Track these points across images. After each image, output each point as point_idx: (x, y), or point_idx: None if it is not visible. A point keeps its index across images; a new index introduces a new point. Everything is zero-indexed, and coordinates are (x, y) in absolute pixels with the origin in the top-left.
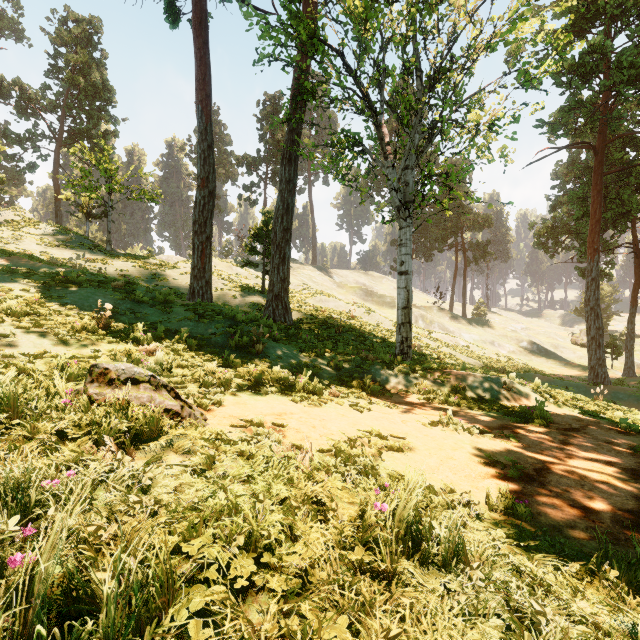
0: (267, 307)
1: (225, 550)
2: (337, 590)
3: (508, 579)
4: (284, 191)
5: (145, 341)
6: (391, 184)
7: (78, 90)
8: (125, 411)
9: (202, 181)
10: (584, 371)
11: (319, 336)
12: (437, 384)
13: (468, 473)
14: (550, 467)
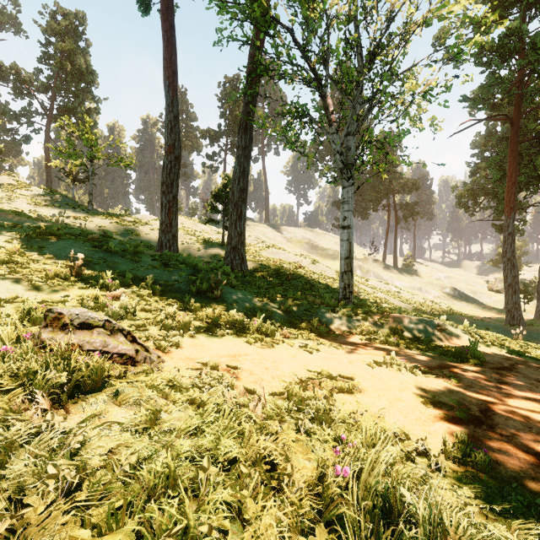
0: (226, 258)
1: None
2: None
3: None
4: (241, 156)
5: (113, 287)
6: (335, 148)
7: (66, 73)
8: (67, 359)
9: (169, 147)
10: (500, 313)
11: (271, 283)
12: (377, 326)
13: (418, 416)
14: (494, 408)
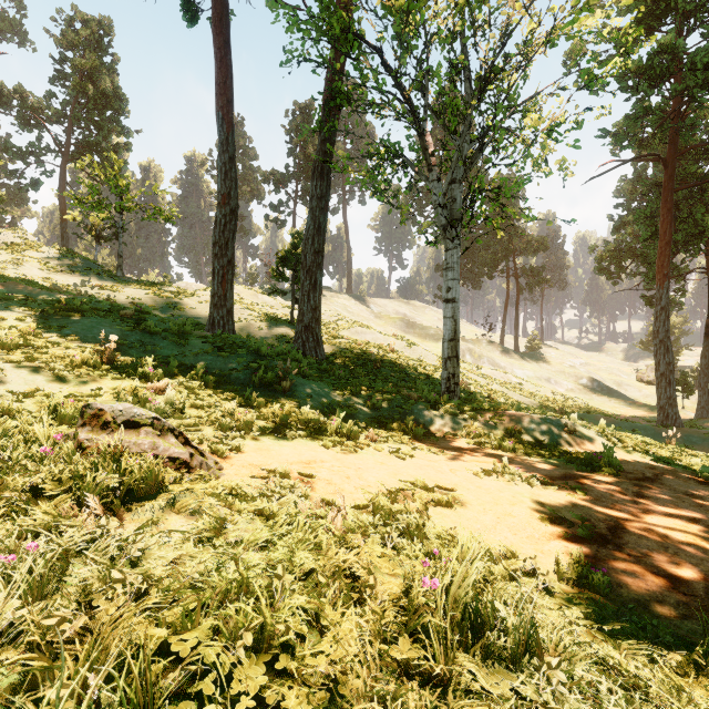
0: (296, 339)
1: (227, 652)
2: (376, 708)
3: (593, 678)
4: (315, 209)
5: (155, 377)
6: (436, 200)
7: (86, 98)
8: (117, 462)
9: (223, 197)
10: (651, 411)
11: (355, 372)
12: (489, 426)
13: (530, 533)
14: (625, 525)
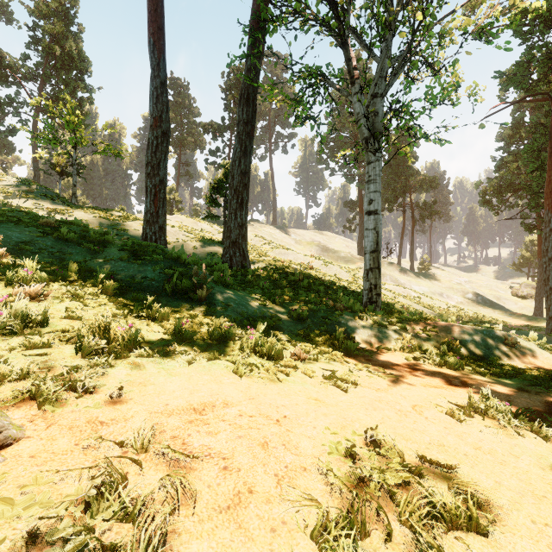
0: (224, 254)
1: None
2: None
3: None
4: (242, 133)
5: (35, 281)
6: (359, 112)
7: (54, 59)
8: None
9: (155, 120)
10: (531, 321)
11: (278, 284)
12: (422, 338)
13: None
14: None
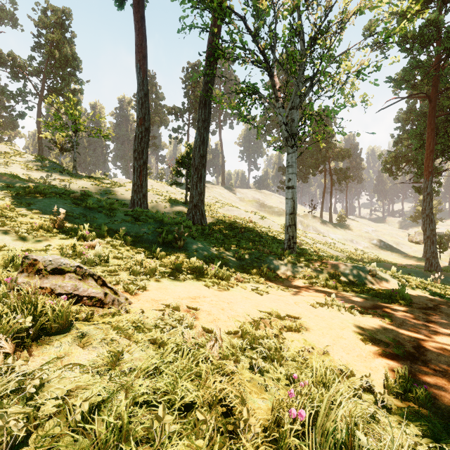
0: (188, 214)
1: None
2: None
3: None
4: (201, 128)
5: (90, 238)
6: (281, 120)
7: (54, 60)
8: (34, 303)
9: (140, 120)
10: (419, 261)
11: (227, 235)
12: (318, 271)
13: (359, 352)
14: (425, 344)
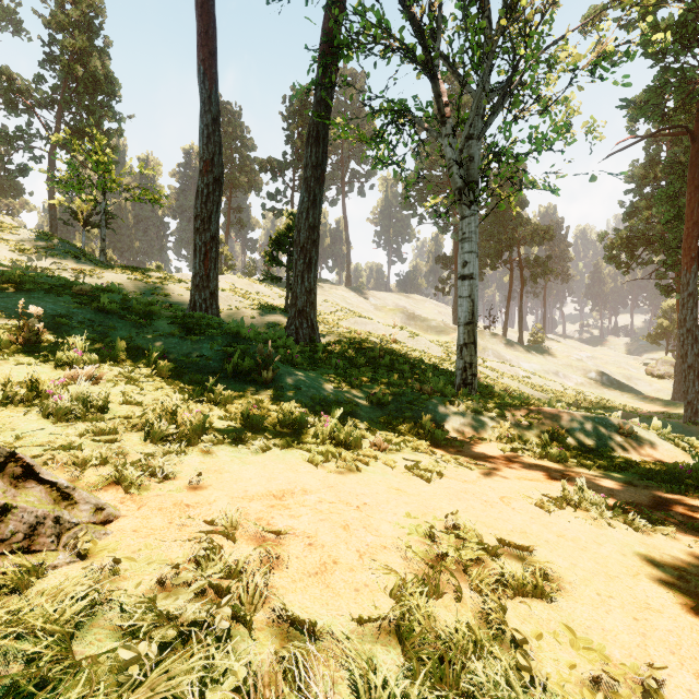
0: (288, 326)
1: None
2: None
3: None
4: (310, 179)
5: (85, 362)
6: (451, 158)
7: (76, 81)
8: None
9: (205, 164)
10: (668, 407)
11: (354, 362)
12: (523, 427)
13: None
14: None
